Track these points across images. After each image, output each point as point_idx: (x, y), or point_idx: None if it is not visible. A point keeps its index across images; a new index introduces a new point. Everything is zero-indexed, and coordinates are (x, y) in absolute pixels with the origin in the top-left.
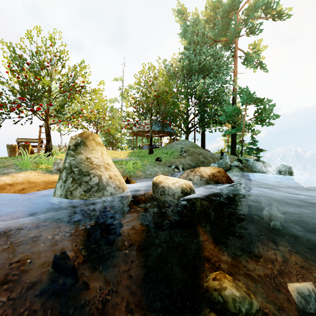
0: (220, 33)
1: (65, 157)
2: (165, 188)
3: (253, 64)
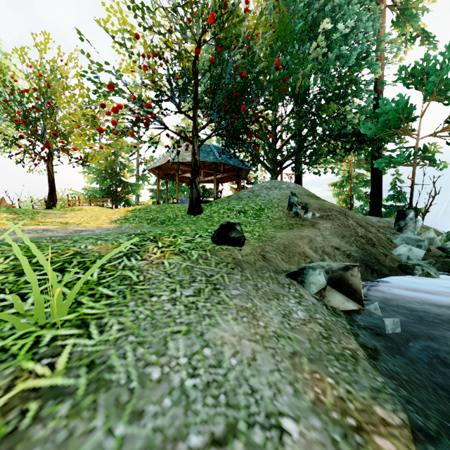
0: None
1: None
2: None
3: (417, 24)
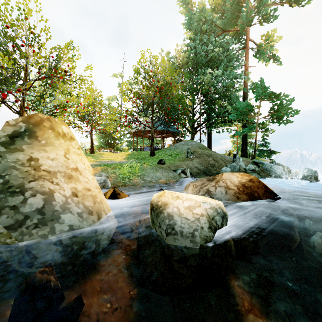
0: (230, 22)
1: None
2: (174, 220)
3: (266, 56)
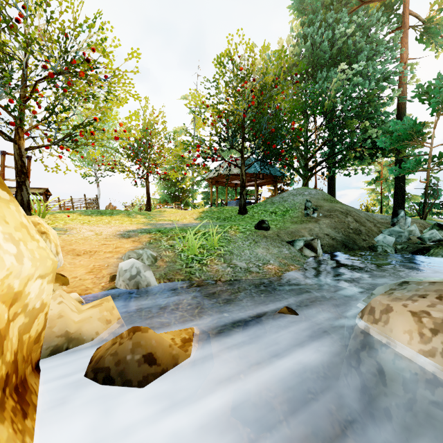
0: None
1: None
2: None
3: (441, 38)
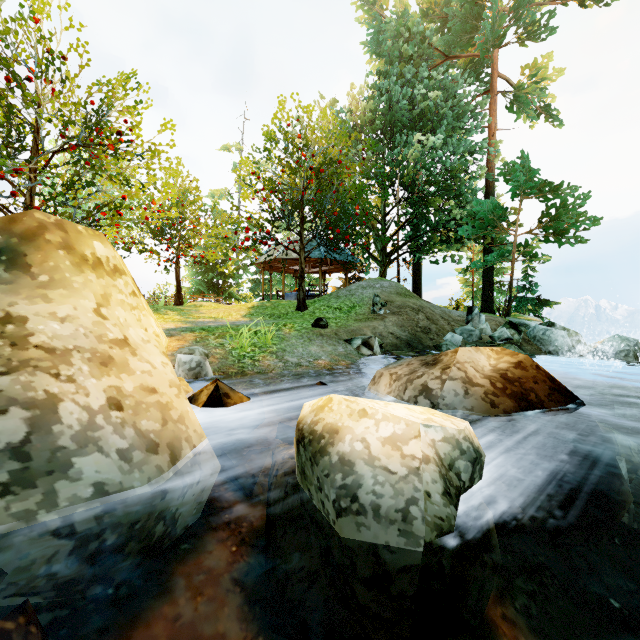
0: (459, 40)
1: None
2: (357, 473)
3: (531, 109)
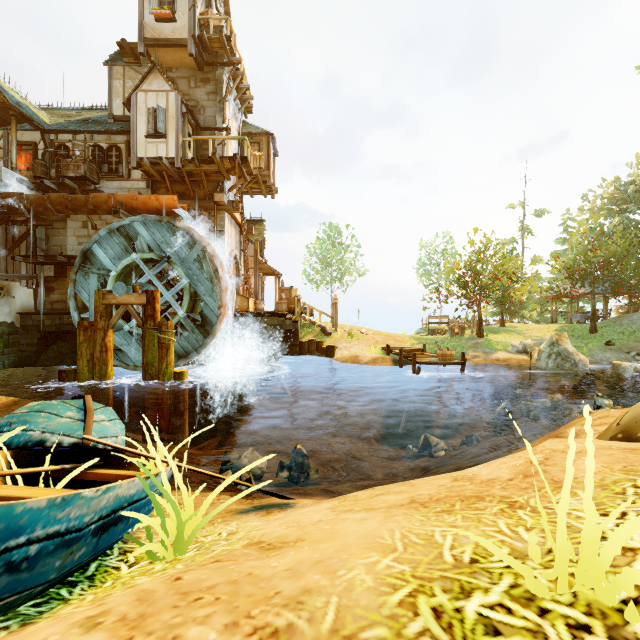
0: None
1: (548, 346)
2: (623, 368)
3: None
